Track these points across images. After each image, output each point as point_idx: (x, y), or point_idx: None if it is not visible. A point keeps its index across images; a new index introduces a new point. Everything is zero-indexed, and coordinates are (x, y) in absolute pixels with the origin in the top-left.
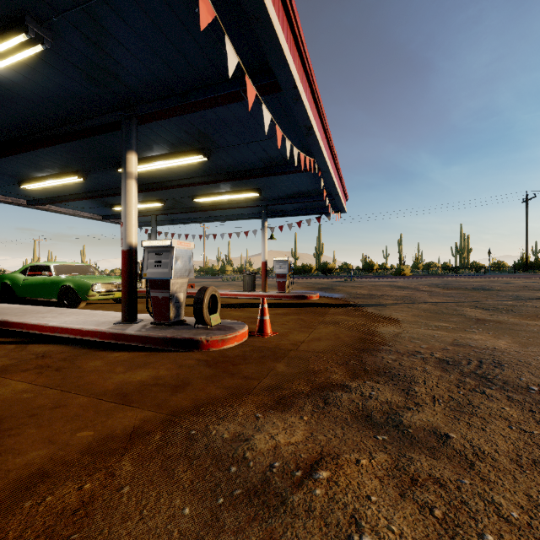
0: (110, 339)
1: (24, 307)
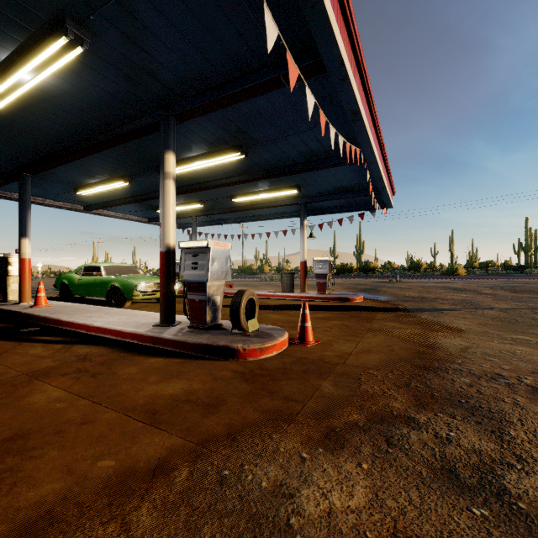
0: (148, 342)
1: (76, 306)
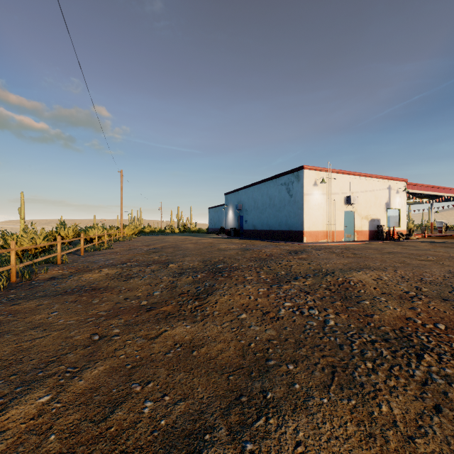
0: None
1: None
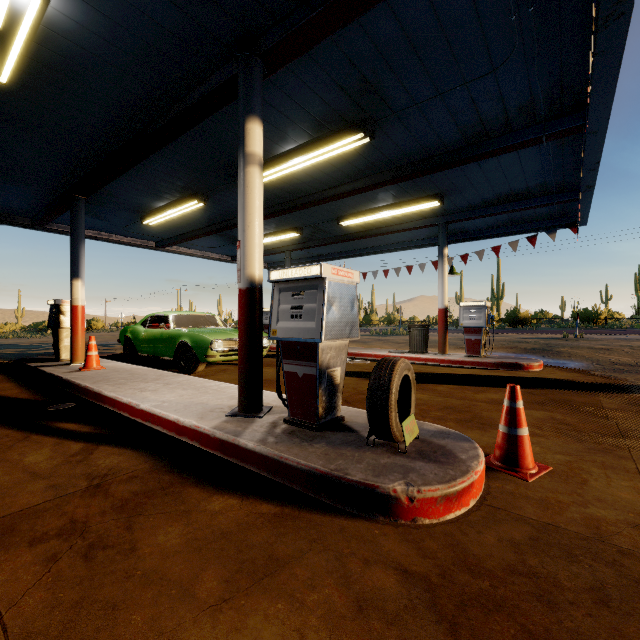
0: (216, 450)
1: (135, 369)
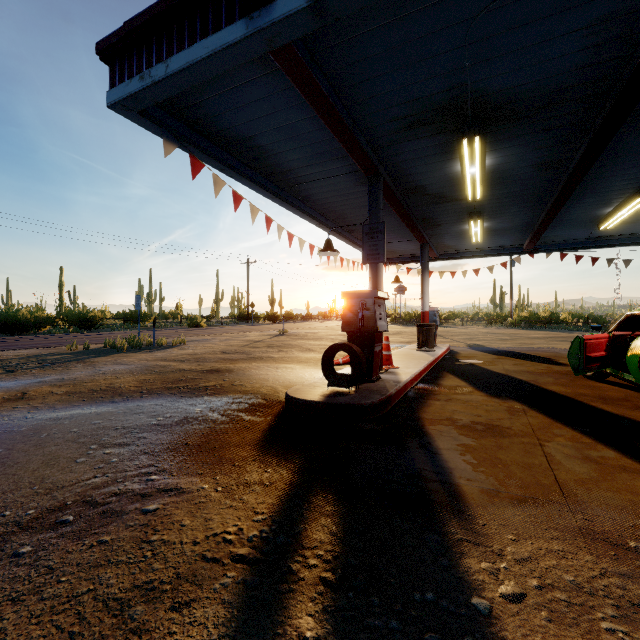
0: None
1: None
